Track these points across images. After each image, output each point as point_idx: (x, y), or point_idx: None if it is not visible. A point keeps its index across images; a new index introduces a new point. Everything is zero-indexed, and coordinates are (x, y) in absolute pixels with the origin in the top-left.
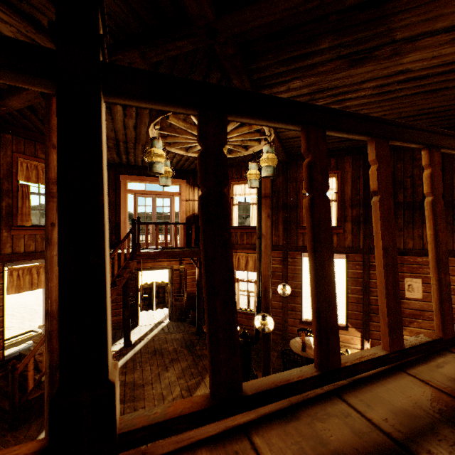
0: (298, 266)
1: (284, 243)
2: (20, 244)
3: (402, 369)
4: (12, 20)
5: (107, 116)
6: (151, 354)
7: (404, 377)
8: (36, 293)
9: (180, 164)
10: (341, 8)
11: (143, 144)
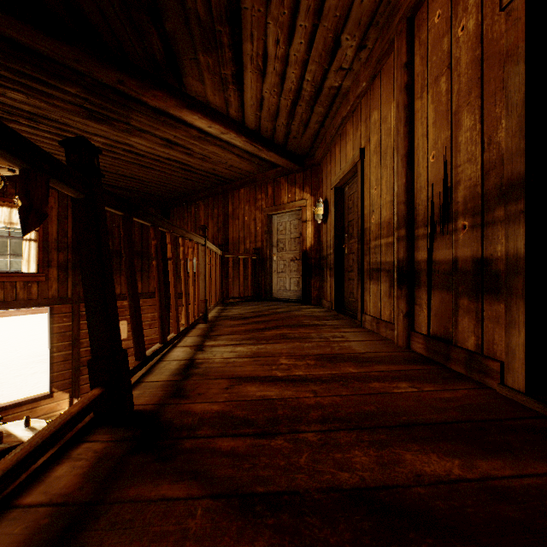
0: None
1: None
2: None
3: (175, 346)
4: None
5: None
6: None
7: (178, 348)
8: None
9: None
10: (99, 80)
11: None
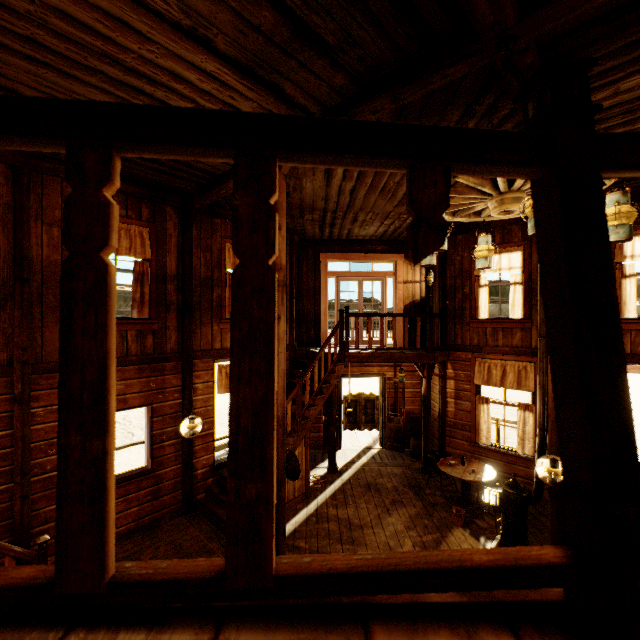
0: None
1: None
2: (228, 339)
3: None
4: (256, 95)
5: (322, 183)
6: (363, 488)
7: None
8: (222, 395)
9: (398, 233)
10: None
11: (356, 212)
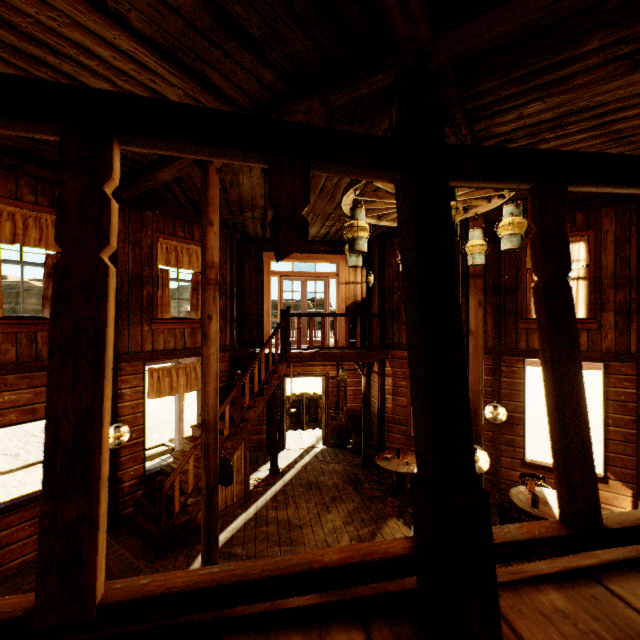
0: (519, 380)
1: (495, 344)
2: (160, 341)
3: None
4: (181, 82)
5: (260, 180)
6: (305, 487)
7: None
8: (160, 400)
9: (339, 234)
10: None
11: None
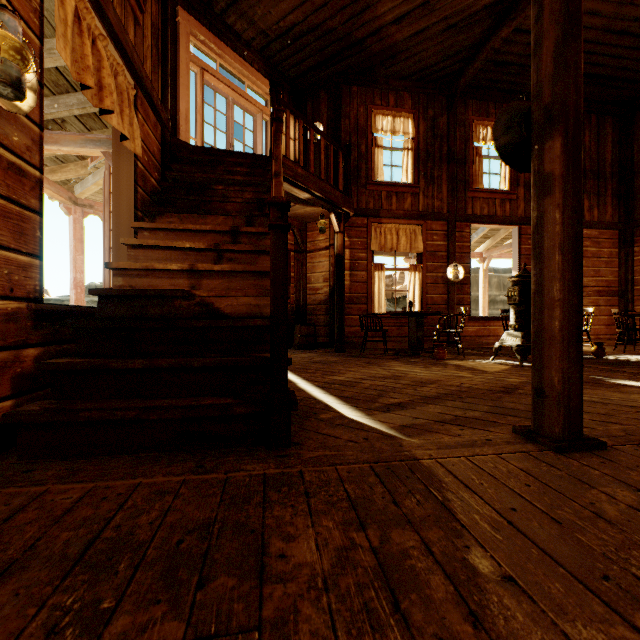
0: (467, 243)
1: (452, 209)
2: None
3: None
4: None
5: None
6: (317, 364)
7: None
8: None
9: (296, 46)
10: None
11: None
